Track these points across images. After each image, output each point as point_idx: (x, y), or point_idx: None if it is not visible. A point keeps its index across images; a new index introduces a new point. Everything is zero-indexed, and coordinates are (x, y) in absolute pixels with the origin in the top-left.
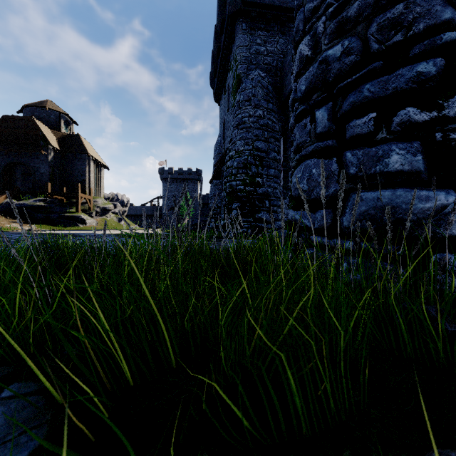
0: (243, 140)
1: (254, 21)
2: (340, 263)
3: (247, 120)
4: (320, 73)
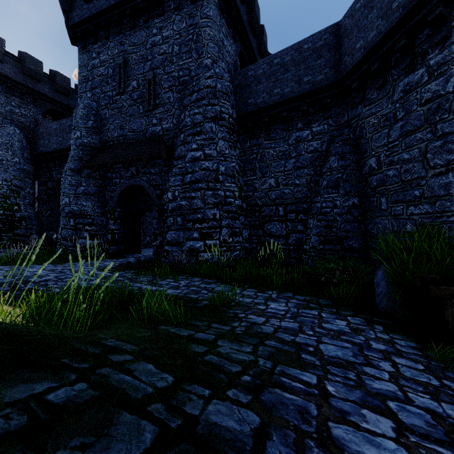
0: (1, 177)
1: (10, 89)
2: (76, 252)
3: (5, 163)
4: (71, 211)
